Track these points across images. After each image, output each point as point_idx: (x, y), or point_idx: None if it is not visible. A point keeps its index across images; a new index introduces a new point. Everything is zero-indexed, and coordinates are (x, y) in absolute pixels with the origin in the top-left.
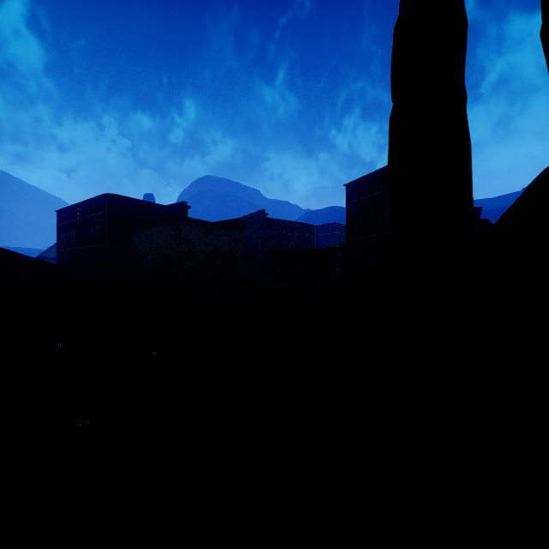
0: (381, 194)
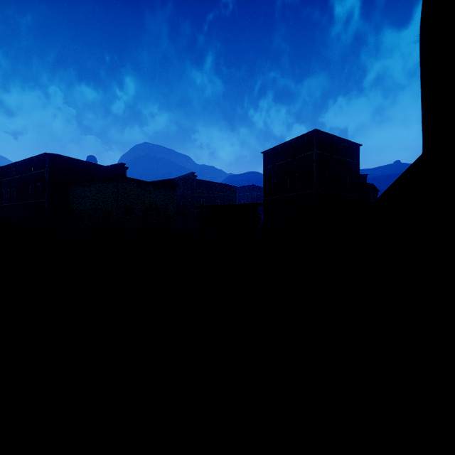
0: (292, 160)
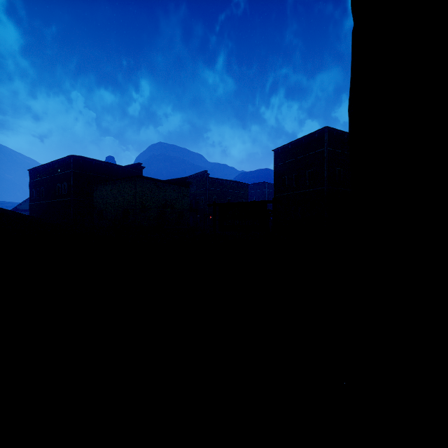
0: (302, 158)
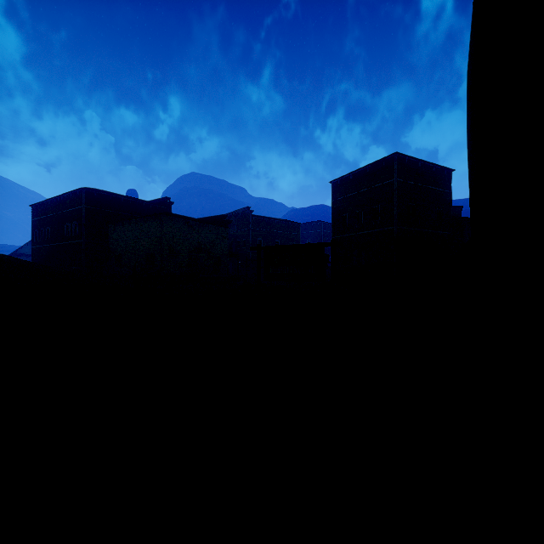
0: (366, 191)
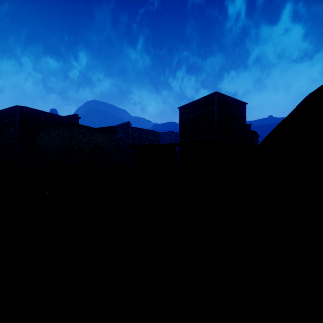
0: (199, 114)
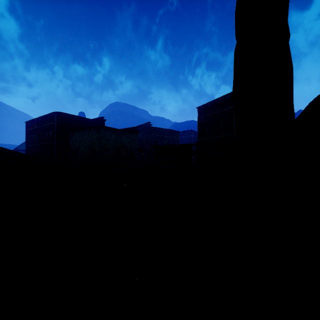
0: (218, 113)
